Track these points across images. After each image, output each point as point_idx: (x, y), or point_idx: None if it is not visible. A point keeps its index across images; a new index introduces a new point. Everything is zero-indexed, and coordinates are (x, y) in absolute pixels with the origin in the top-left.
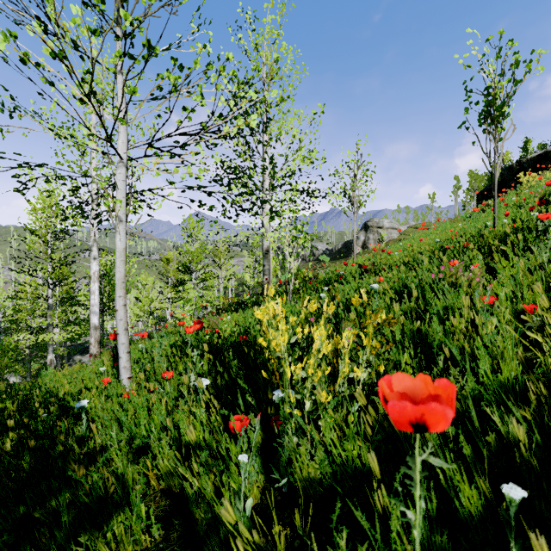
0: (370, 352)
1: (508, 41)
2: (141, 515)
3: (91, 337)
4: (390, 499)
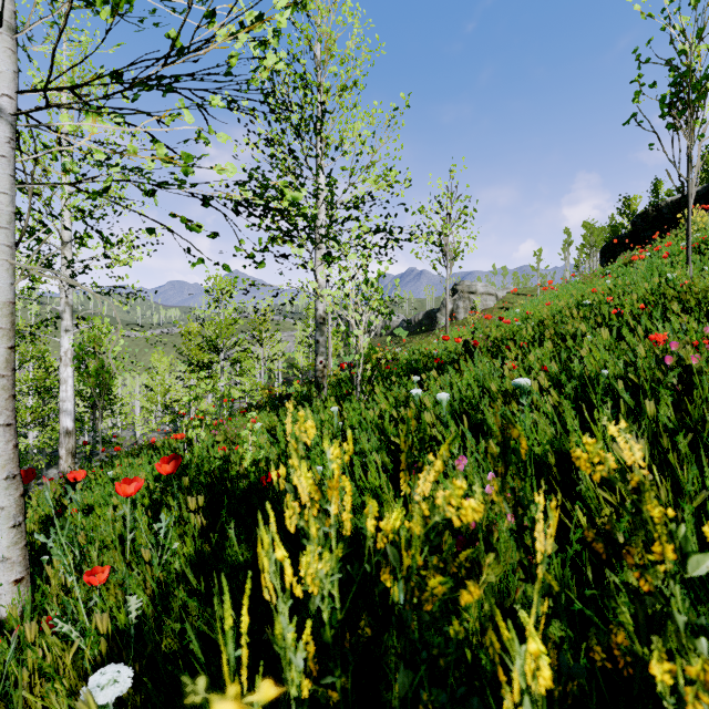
0: None
1: None
2: None
3: (61, 448)
4: None
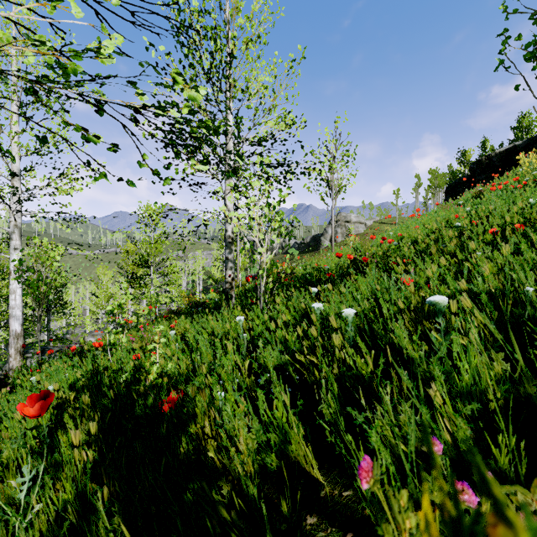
0: None
1: None
2: None
3: (10, 348)
4: None
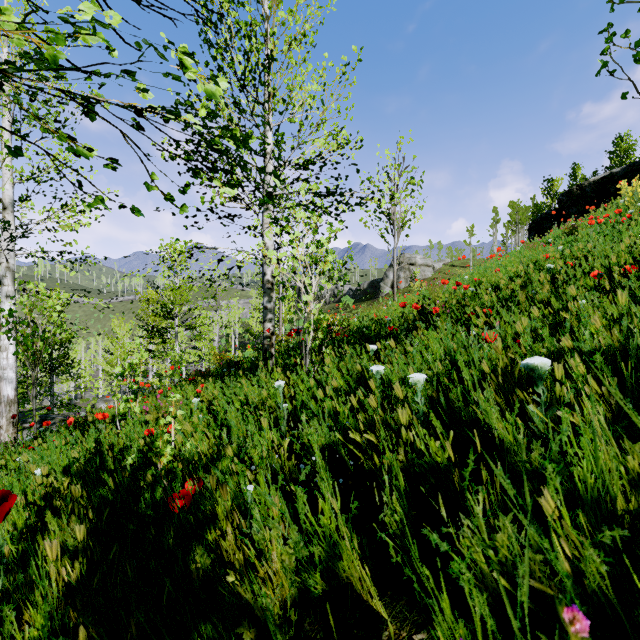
0: None
1: None
2: None
3: (1, 417)
4: None
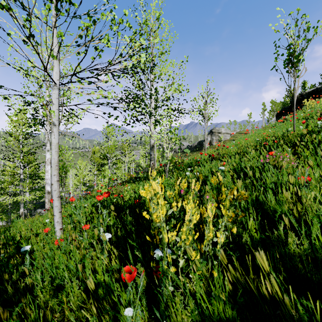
0: (227, 219)
1: (302, 16)
2: None
3: (46, 199)
4: None
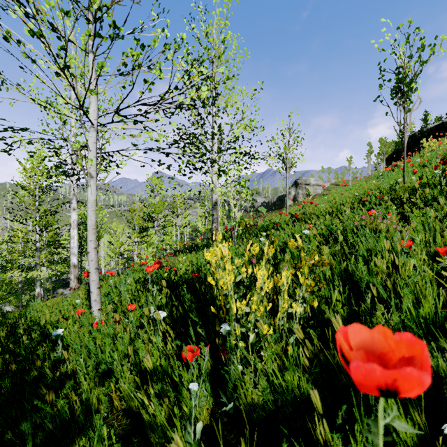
0: (306, 290)
1: (415, 29)
2: (103, 435)
3: (71, 274)
4: (332, 435)
